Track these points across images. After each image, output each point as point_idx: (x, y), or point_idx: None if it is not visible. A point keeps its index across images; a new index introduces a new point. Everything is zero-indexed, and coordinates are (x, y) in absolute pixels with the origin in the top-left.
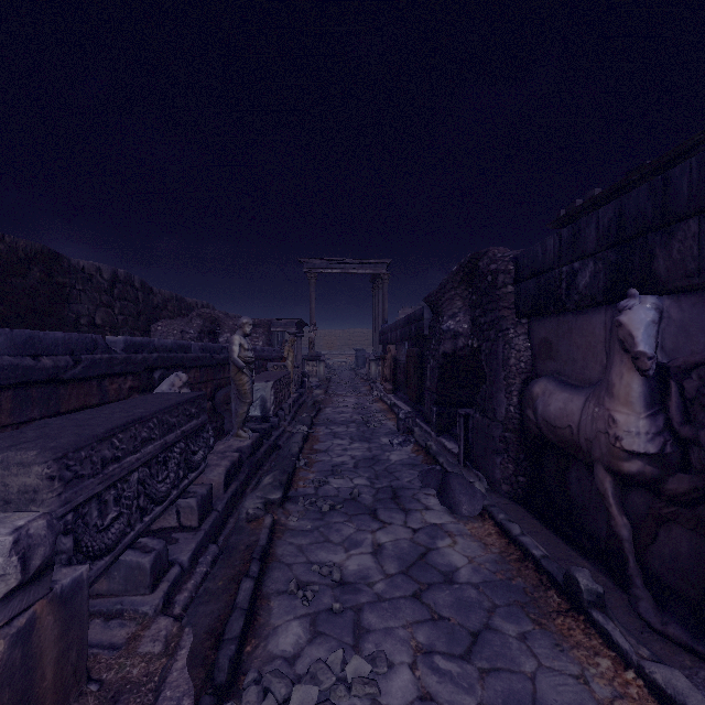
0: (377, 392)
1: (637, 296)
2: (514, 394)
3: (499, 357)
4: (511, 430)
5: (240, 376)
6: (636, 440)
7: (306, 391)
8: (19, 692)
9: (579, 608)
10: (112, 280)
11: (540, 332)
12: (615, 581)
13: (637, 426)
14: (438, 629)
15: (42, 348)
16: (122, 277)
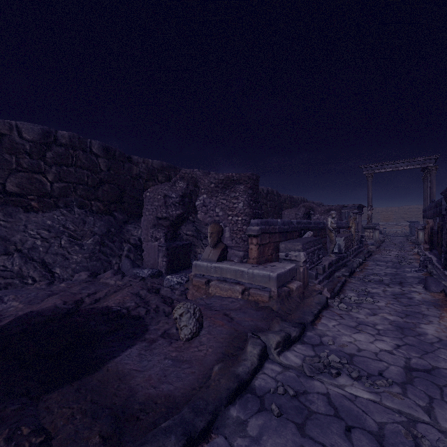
0: (416, 250)
1: None
2: None
3: None
4: None
5: (331, 233)
6: None
7: (363, 246)
8: (303, 278)
9: None
10: (267, 193)
11: None
12: None
13: None
14: (398, 302)
15: (284, 224)
16: (270, 191)
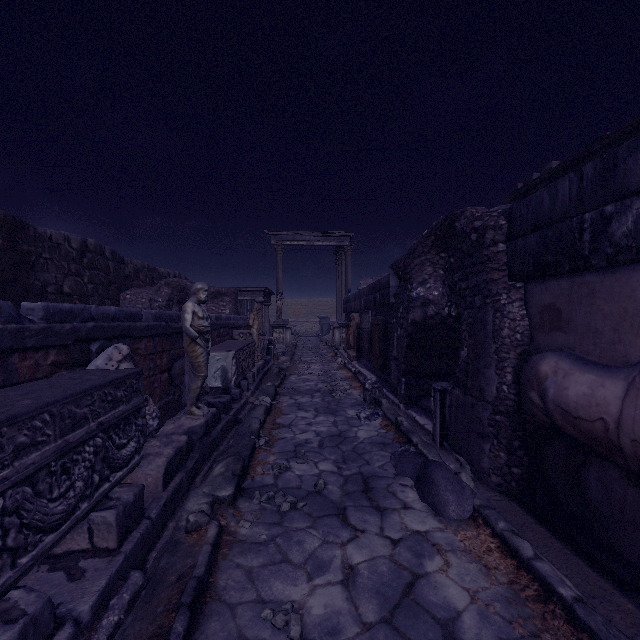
0: (341, 359)
1: None
2: (508, 371)
3: (488, 327)
4: (503, 412)
5: (193, 347)
6: None
7: (272, 358)
8: None
9: None
10: (82, 249)
11: (542, 297)
12: None
13: None
14: None
15: None
16: (92, 246)
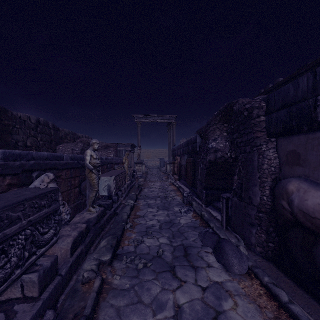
0: (170, 180)
1: None
2: (267, 188)
3: (254, 163)
4: (264, 212)
5: (91, 174)
6: None
7: (135, 179)
8: None
9: None
10: (36, 123)
11: (288, 146)
12: None
13: None
14: None
15: None
16: (42, 122)
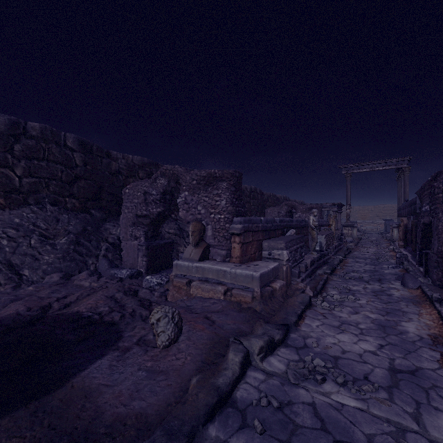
0: (392, 247)
1: None
2: (441, 241)
3: (434, 225)
4: (440, 257)
5: (312, 231)
6: None
7: (343, 243)
8: (287, 276)
9: (432, 303)
10: (250, 191)
11: None
12: None
13: None
14: (378, 300)
15: (268, 222)
16: (253, 189)
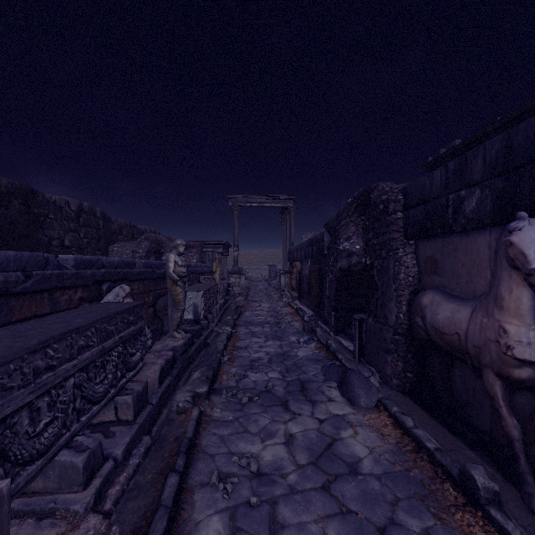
0: (286, 299)
1: (526, 219)
2: (404, 304)
3: (390, 272)
4: (401, 333)
5: (175, 287)
6: (527, 349)
7: (231, 298)
8: None
9: (476, 504)
10: (78, 211)
11: (426, 251)
12: (501, 472)
13: (527, 337)
14: (347, 524)
15: None
16: (86, 208)
